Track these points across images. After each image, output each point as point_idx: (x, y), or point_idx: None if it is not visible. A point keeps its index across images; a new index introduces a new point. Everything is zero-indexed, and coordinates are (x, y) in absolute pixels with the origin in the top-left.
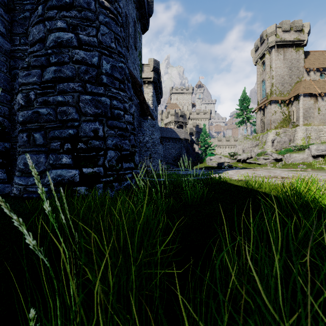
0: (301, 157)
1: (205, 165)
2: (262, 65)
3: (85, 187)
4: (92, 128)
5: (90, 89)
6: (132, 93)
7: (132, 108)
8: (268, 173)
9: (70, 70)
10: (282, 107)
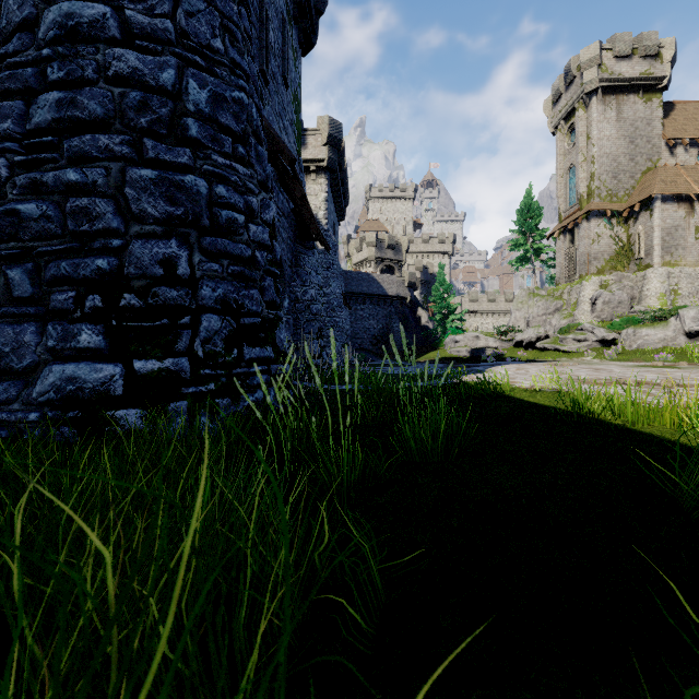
0: (660, 335)
1: (443, 354)
2: (569, 133)
3: (140, 409)
4: (159, 255)
5: (153, 152)
6: (268, 172)
7: (270, 210)
8: (596, 373)
9: (99, 101)
10: (615, 226)
